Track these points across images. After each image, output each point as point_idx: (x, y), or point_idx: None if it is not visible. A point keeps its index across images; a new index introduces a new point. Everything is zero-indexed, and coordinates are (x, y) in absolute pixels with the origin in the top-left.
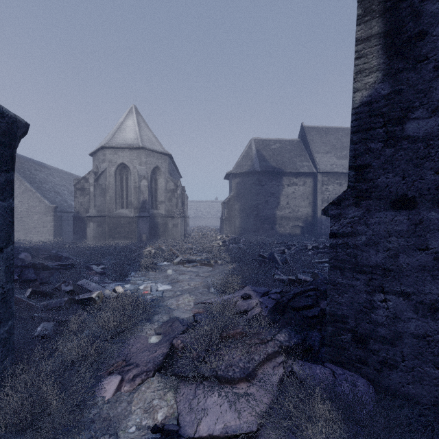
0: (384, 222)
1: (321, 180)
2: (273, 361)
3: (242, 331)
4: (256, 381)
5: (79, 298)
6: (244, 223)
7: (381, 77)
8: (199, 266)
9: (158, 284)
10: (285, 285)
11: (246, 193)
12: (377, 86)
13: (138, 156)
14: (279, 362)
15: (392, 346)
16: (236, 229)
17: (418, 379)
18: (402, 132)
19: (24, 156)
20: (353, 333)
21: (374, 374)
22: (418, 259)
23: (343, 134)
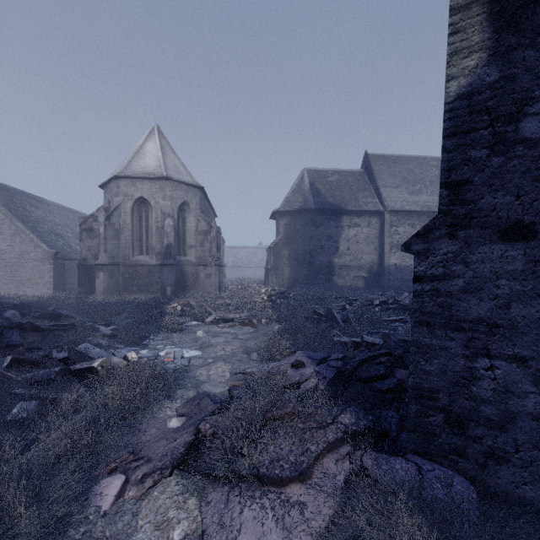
0: (490, 259)
1: (389, 220)
2: (335, 452)
3: (293, 411)
4: (313, 482)
5: (75, 367)
6: (295, 274)
7: (485, 59)
8: (238, 326)
9: (184, 349)
10: (348, 349)
11: (297, 236)
12: (480, 70)
13: (161, 188)
14: (344, 454)
15: (502, 431)
16: (285, 281)
17: (538, 478)
18: (516, 133)
19: (16, 189)
20: (446, 413)
21: (475, 470)
22: (538, 310)
23: (416, 164)
